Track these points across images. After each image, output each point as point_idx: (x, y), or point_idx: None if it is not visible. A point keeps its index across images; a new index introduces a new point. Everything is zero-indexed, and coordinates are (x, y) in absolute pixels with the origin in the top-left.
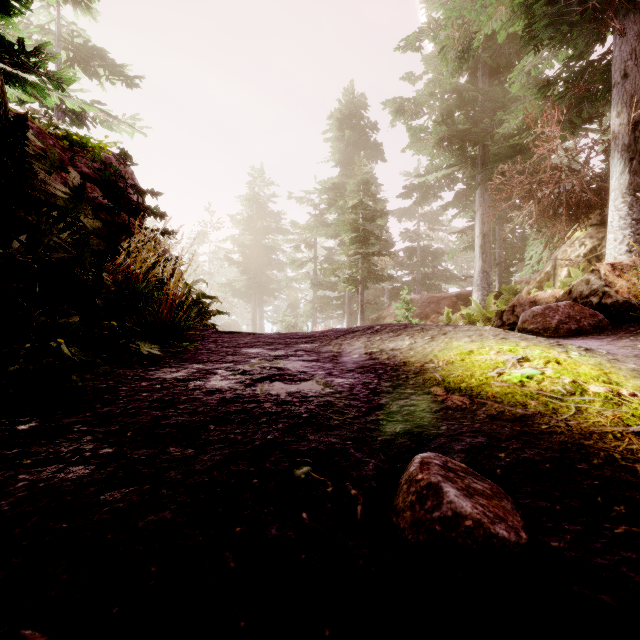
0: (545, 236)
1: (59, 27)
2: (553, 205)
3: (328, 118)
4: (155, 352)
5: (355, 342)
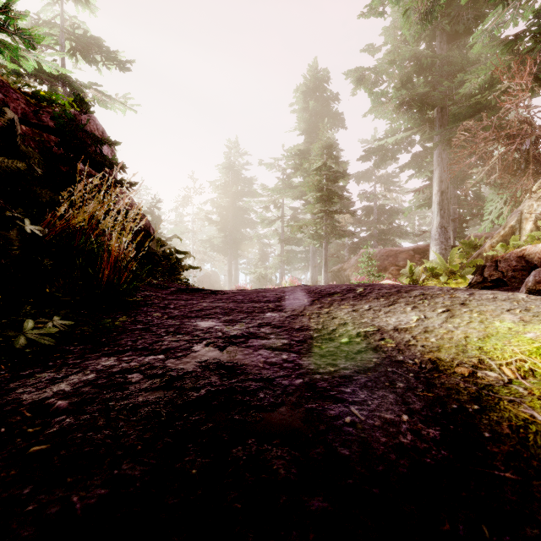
0: (507, 191)
1: (63, 21)
2: (517, 160)
3: (294, 92)
4: (43, 340)
5: (336, 312)
